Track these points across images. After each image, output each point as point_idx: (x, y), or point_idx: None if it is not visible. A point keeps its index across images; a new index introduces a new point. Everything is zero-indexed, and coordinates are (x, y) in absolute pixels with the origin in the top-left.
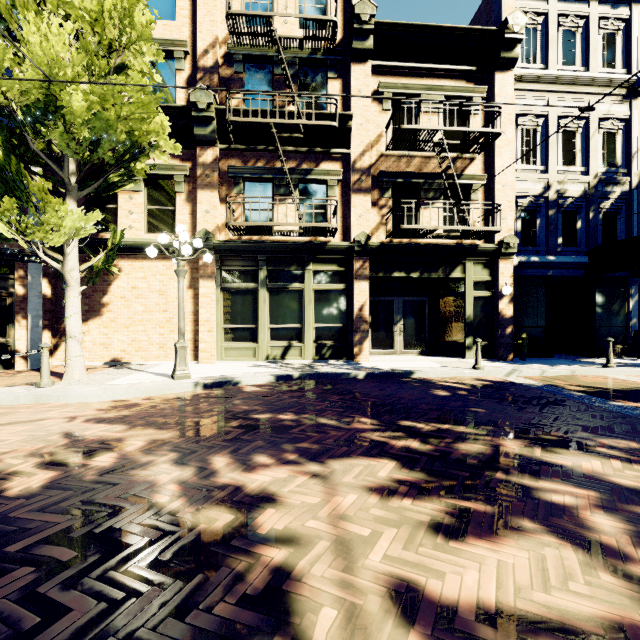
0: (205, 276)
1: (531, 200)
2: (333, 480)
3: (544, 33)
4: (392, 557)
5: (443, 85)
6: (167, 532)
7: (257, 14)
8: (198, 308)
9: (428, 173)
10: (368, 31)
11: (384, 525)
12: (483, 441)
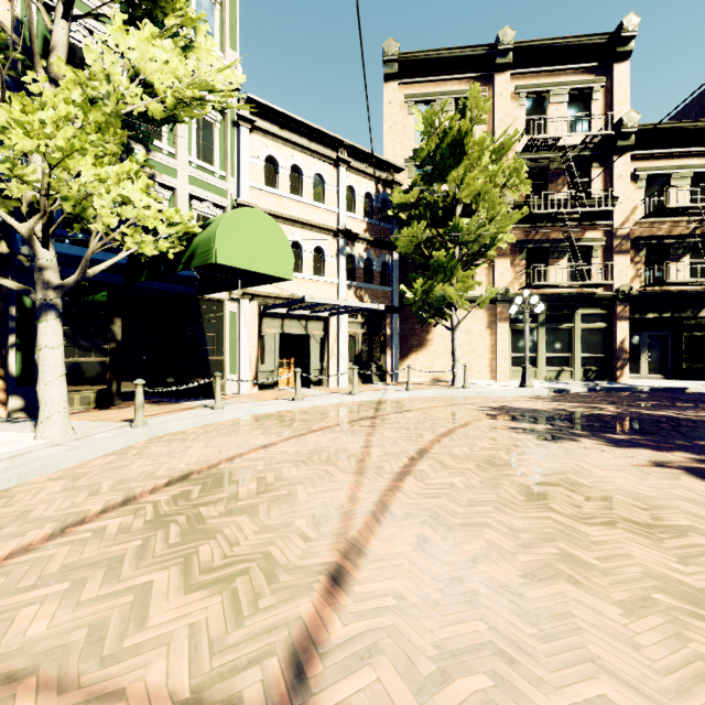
0: (501, 320)
1: None
2: None
3: None
4: None
5: (692, 164)
6: None
7: (554, 137)
8: (493, 342)
9: (679, 235)
10: (631, 132)
11: None
12: None
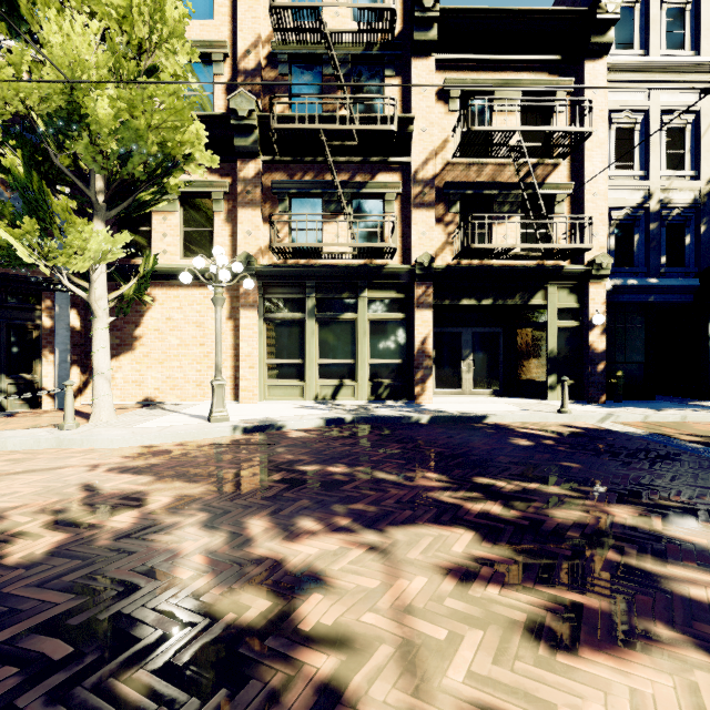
0: (246, 305)
1: (628, 212)
2: (395, 555)
3: (644, 12)
4: (479, 675)
5: (521, 79)
6: (186, 623)
7: (304, 5)
8: (239, 341)
9: (503, 183)
10: (432, 19)
11: (465, 624)
12: (583, 506)
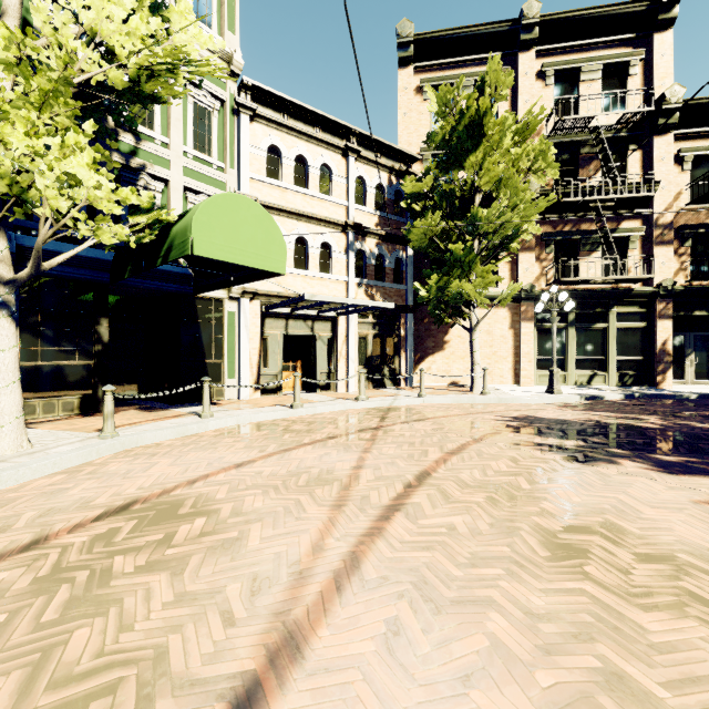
0: (526, 319)
1: None
2: None
3: None
4: None
5: None
6: None
7: (585, 117)
8: (517, 344)
9: None
10: (675, 109)
11: None
12: None
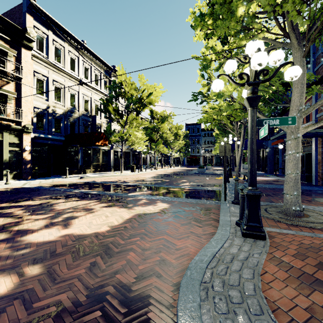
0: None
1: (41, 110)
2: None
3: (47, 43)
4: None
5: None
6: None
7: None
8: None
9: None
10: None
11: None
12: None
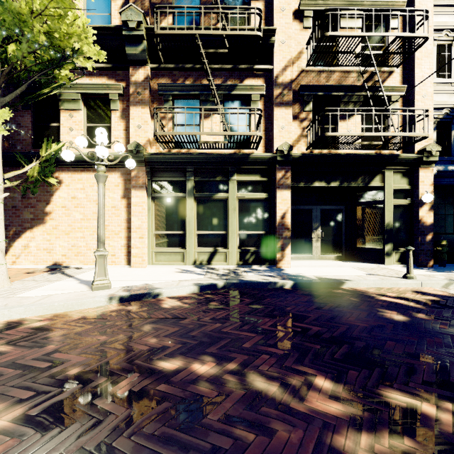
0: (137, 186)
1: (447, 112)
2: None
3: None
4: None
5: (363, 0)
6: None
7: None
8: (131, 216)
9: (348, 86)
10: None
11: None
12: None
